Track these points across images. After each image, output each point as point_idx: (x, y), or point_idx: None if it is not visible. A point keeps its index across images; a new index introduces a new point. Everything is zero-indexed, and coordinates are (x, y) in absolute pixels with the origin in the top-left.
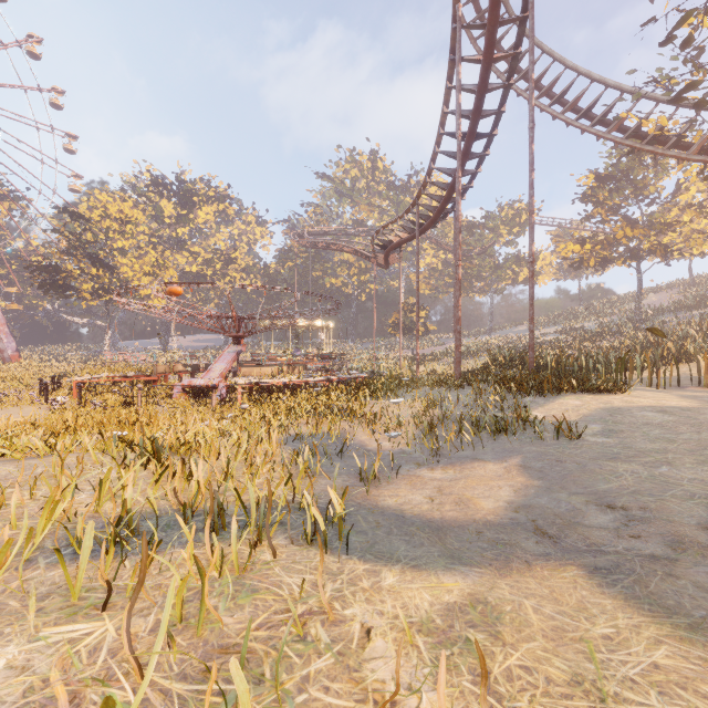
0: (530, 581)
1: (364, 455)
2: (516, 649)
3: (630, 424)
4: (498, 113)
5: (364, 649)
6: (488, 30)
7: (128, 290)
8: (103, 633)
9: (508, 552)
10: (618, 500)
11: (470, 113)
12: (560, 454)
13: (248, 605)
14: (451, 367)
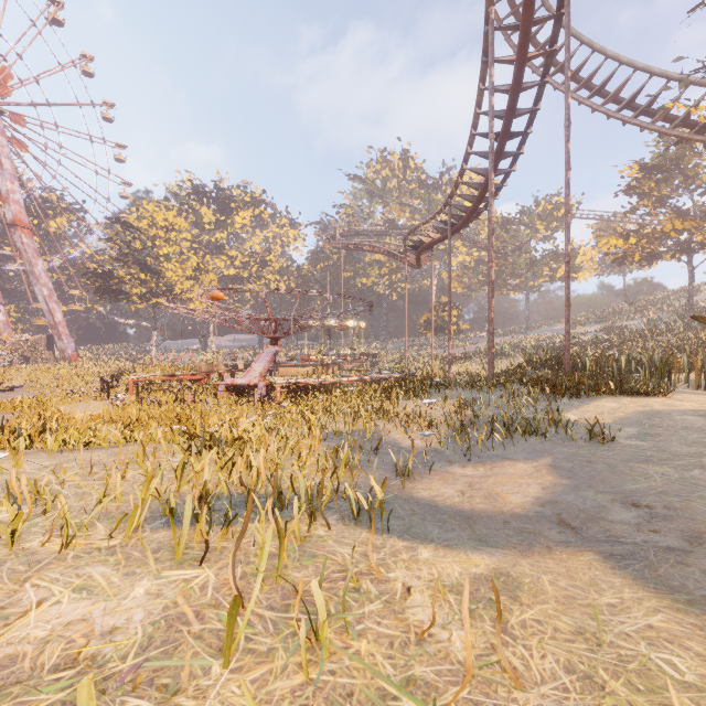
0: (549, 562)
1: (398, 452)
2: (531, 608)
3: (667, 427)
4: (532, 111)
5: (406, 600)
6: (521, 31)
7: (177, 296)
8: (206, 577)
9: (531, 539)
10: (644, 499)
11: (503, 113)
12: (591, 455)
13: (311, 566)
14: (485, 367)
